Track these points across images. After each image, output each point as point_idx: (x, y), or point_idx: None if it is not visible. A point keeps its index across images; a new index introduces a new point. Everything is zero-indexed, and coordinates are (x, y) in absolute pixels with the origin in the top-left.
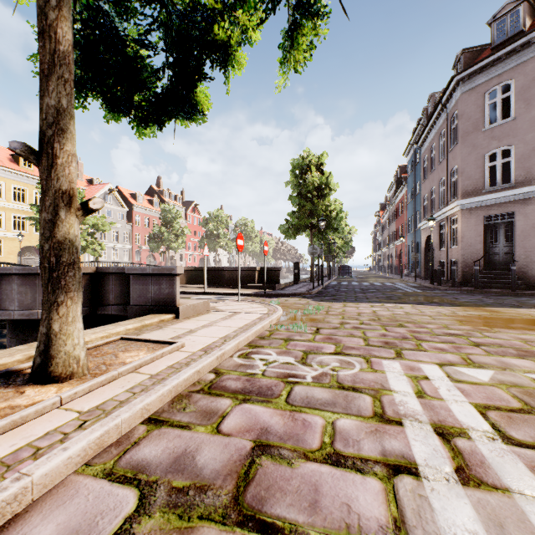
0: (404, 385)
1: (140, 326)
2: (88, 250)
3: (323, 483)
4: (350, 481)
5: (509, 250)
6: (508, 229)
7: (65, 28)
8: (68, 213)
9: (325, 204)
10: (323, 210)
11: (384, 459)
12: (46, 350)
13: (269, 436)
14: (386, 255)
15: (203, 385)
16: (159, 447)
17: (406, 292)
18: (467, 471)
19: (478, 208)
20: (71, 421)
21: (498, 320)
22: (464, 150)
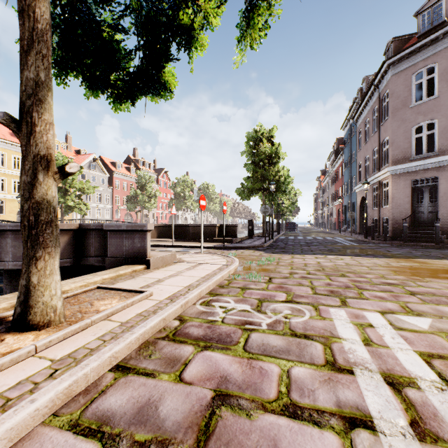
0: (351, 333)
1: (115, 276)
2: (75, 209)
3: (282, 438)
4: (308, 435)
5: (433, 209)
6: (432, 191)
7: (43, 8)
8: (45, 176)
9: (275, 170)
10: (273, 175)
11: (340, 411)
12: (25, 301)
13: (228, 385)
14: (326, 213)
15: (168, 332)
16: (124, 396)
17: (345, 246)
18: (422, 424)
19: (406, 173)
20: (43, 370)
21: (428, 271)
22: (394, 124)
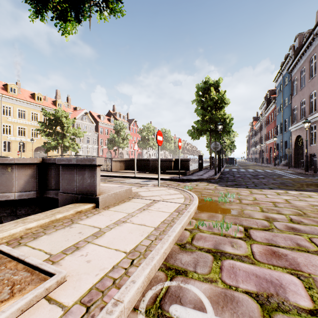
0: None
1: (49, 222)
2: (70, 148)
3: None
4: None
5: None
6: None
7: None
8: None
9: (221, 114)
10: (219, 118)
11: None
12: None
13: None
14: (258, 150)
15: None
16: None
17: (293, 179)
18: None
19: None
20: None
21: None
22: None
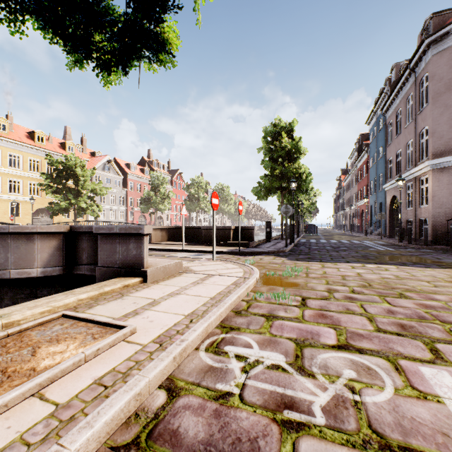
0: None
1: (98, 294)
2: (87, 211)
3: None
4: None
5: None
6: None
7: None
8: None
9: (295, 167)
10: (293, 173)
11: None
12: None
13: None
14: (348, 215)
15: (141, 427)
16: None
17: (380, 251)
18: None
19: (451, 167)
20: None
21: None
22: (435, 111)
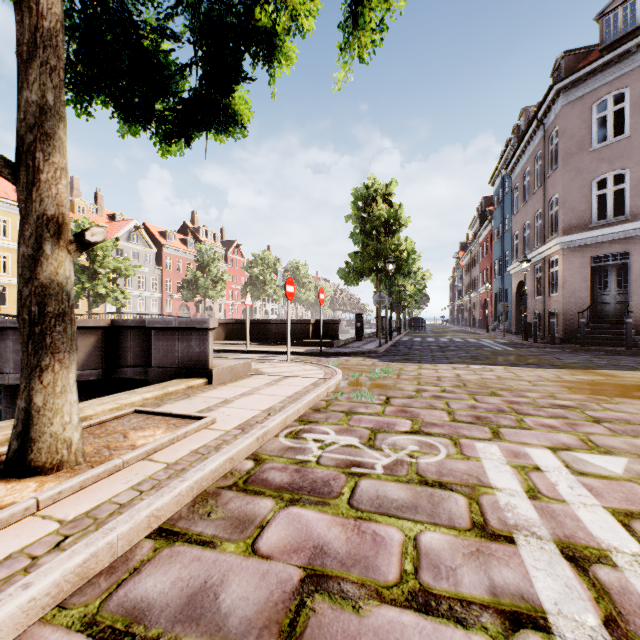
0: (508, 480)
1: (162, 394)
2: (108, 299)
3: None
4: None
5: (622, 298)
6: (621, 272)
7: None
8: (55, 247)
9: (394, 243)
10: (391, 250)
11: (495, 601)
12: (25, 431)
13: (326, 560)
14: (467, 305)
15: (237, 478)
16: (168, 577)
17: (495, 351)
18: (622, 624)
19: (584, 247)
20: (46, 537)
21: (617, 387)
22: (566, 176)
